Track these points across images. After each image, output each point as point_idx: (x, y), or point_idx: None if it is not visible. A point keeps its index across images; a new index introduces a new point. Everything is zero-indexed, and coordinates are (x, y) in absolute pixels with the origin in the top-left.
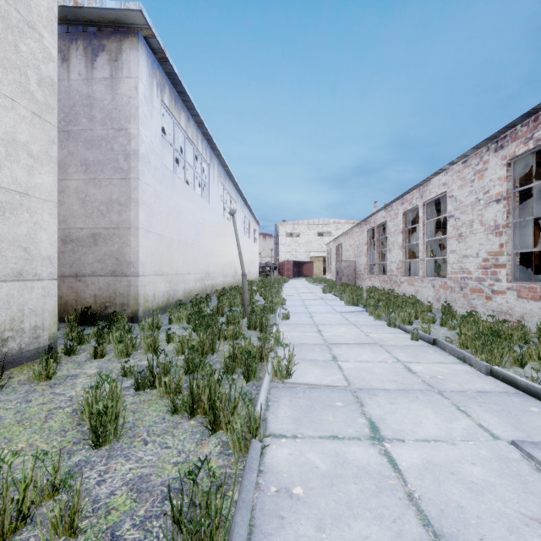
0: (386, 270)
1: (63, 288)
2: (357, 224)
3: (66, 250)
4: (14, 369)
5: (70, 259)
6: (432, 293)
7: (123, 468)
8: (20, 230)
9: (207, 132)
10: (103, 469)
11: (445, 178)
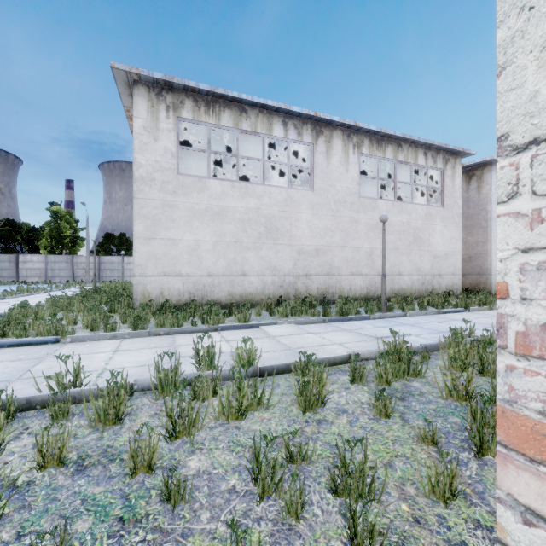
0: None
1: None
2: None
3: None
4: None
5: None
6: None
7: None
8: (453, 261)
9: None
10: None
11: None
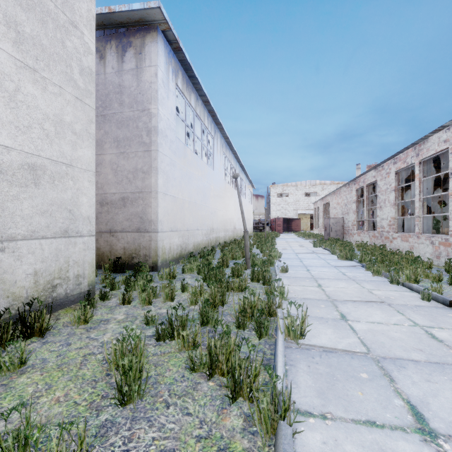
0: (373, 226)
1: (101, 242)
2: (346, 184)
3: (103, 211)
4: (61, 311)
5: (106, 218)
6: (430, 250)
7: (146, 437)
8: (66, 195)
9: (212, 109)
10: (127, 435)
11: (447, 135)
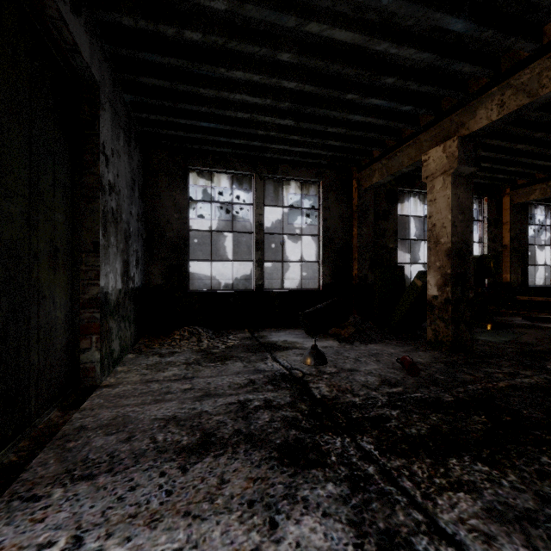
0: None
1: None
2: None
3: None
4: None
5: None
6: None
7: None
8: None
9: None
10: None
11: None
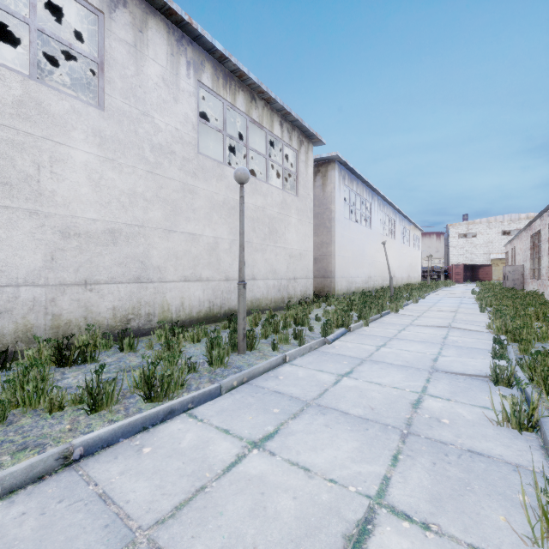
0: None
1: None
2: (523, 229)
3: None
4: None
5: None
6: None
7: None
8: (306, 262)
9: (369, 184)
10: None
11: None
